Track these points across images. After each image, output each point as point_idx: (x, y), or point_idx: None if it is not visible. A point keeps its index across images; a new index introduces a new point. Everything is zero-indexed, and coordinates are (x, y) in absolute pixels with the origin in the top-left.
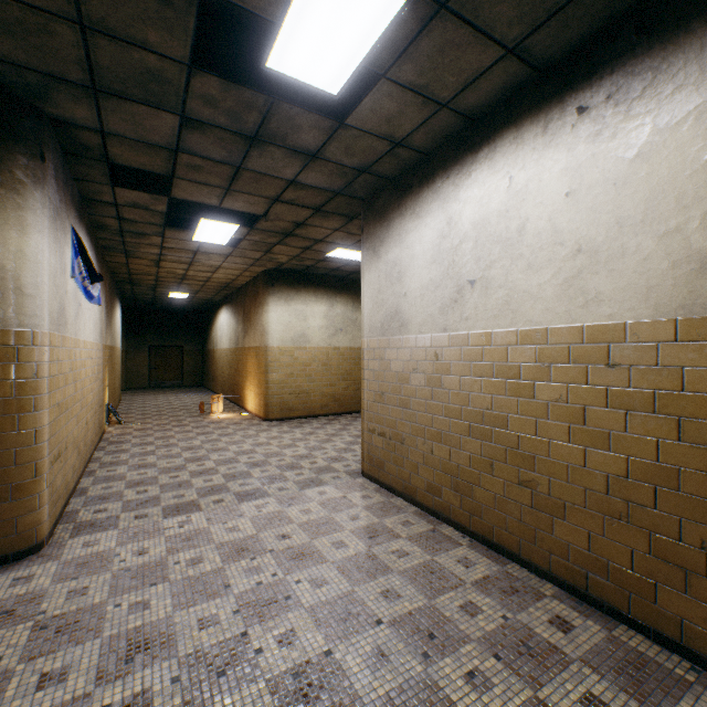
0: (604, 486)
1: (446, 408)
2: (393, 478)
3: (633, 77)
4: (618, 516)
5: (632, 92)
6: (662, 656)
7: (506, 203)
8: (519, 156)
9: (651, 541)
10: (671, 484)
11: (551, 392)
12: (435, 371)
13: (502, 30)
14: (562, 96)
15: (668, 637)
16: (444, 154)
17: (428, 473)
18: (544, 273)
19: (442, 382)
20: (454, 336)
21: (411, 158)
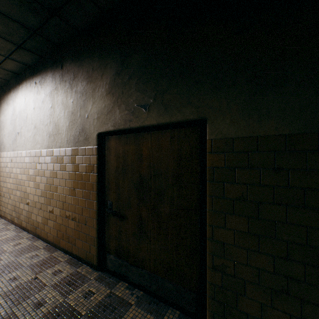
0: (39, 200)
1: (14, 180)
2: (2, 212)
3: (42, 78)
4: (40, 208)
5: (42, 82)
6: (41, 244)
7: (24, 107)
8: (27, 92)
9: (44, 213)
10: (46, 196)
11: (31, 172)
12: (11, 166)
13: None
14: (33, 76)
15: (46, 239)
16: (13, 83)
17: (10, 206)
18: (30, 133)
19: (13, 170)
20: (15, 153)
21: (3, 80)
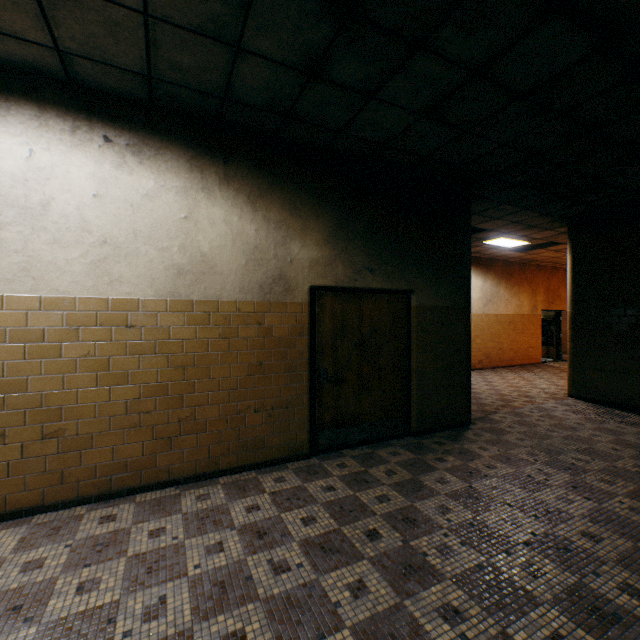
0: (126, 409)
1: None
2: None
3: (145, 145)
4: (135, 425)
5: (144, 153)
6: (164, 493)
7: (27, 172)
8: (45, 137)
9: (155, 431)
10: (165, 393)
11: (81, 350)
12: None
13: (64, 35)
14: (92, 117)
15: (164, 481)
16: None
17: None
18: (73, 251)
19: None
20: None
21: None
